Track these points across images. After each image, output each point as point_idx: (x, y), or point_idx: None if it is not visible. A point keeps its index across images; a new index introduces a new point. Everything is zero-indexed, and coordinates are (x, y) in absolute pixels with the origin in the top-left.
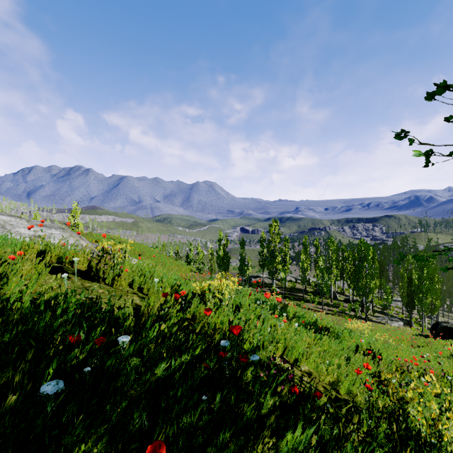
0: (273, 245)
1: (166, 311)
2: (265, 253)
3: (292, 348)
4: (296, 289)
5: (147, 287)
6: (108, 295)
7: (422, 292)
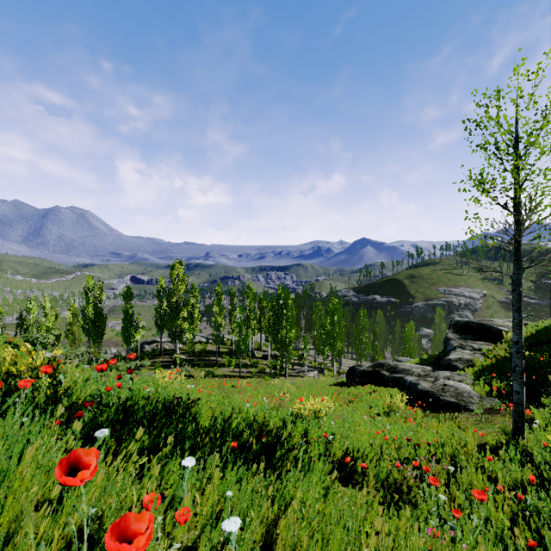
0: (176, 295)
1: None
2: (165, 308)
3: None
4: (207, 351)
5: None
6: None
7: (334, 337)
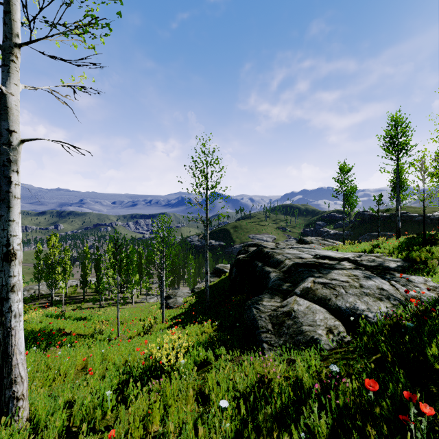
0: (52, 257)
1: None
2: (42, 265)
3: (66, 326)
4: (77, 292)
5: None
6: None
7: (166, 276)
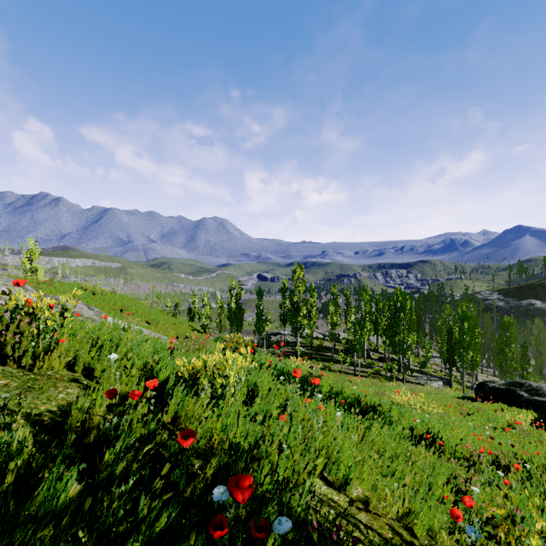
0: (297, 295)
1: (115, 423)
2: (288, 305)
3: (338, 460)
4: (324, 347)
5: (101, 367)
6: (15, 390)
7: (463, 347)
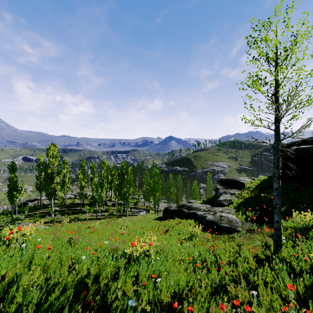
0: (51, 167)
1: None
2: (44, 176)
3: None
4: (75, 204)
5: None
6: None
7: (155, 191)
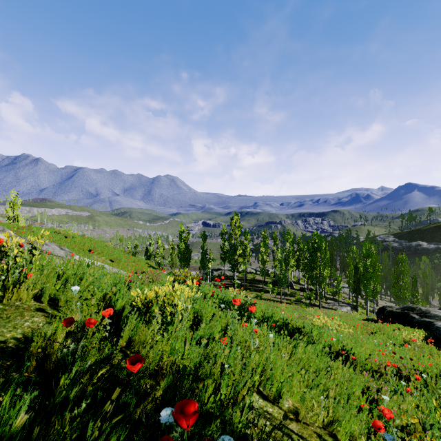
0: (234, 238)
1: (72, 349)
2: (227, 246)
3: (271, 376)
4: (256, 280)
5: (65, 298)
6: None
7: (367, 279)
